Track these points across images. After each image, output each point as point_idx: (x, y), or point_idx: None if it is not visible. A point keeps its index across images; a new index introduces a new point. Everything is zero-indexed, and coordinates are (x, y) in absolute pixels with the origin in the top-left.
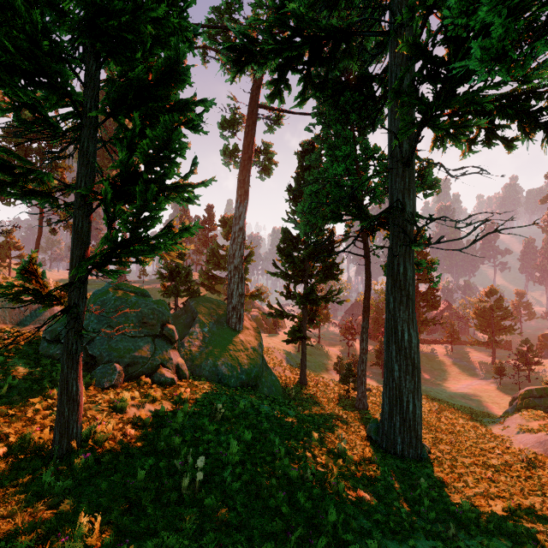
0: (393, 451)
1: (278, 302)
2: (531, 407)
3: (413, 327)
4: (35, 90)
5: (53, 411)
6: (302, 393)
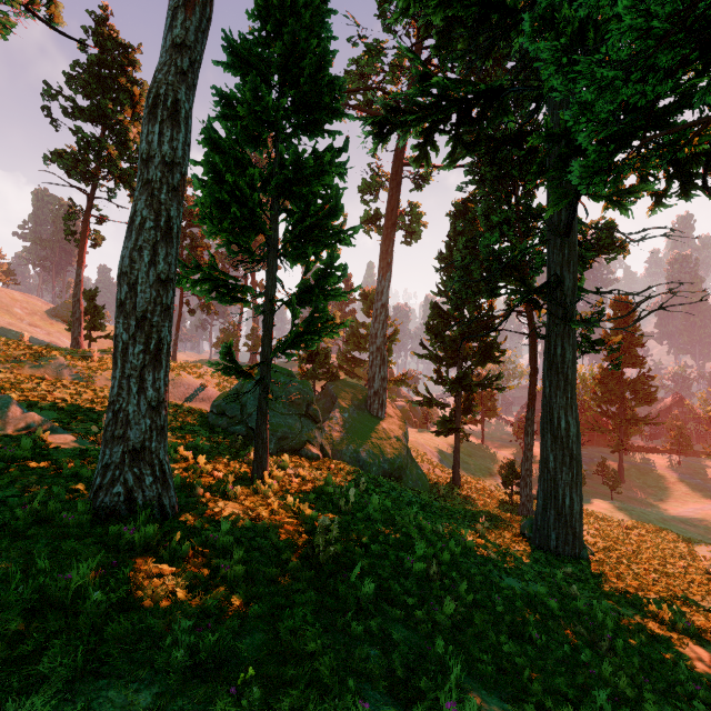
0: (546, 547)
1: (427, 388)
2: None
3: (572, 414)
4: (244, 233)
5: (238, 461)
6: (454, 493)
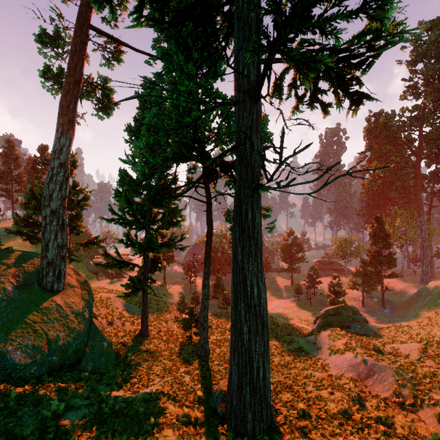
0: (243, 431)
1: (117, 251)
2: (329, 324)
3: (262, 280)
4: None
5: None
6: (142, 350)
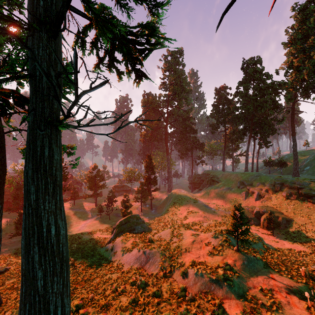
0: None
1: None
2: (122, 231)
3: (62, 216)
4: None
5: None
6: None
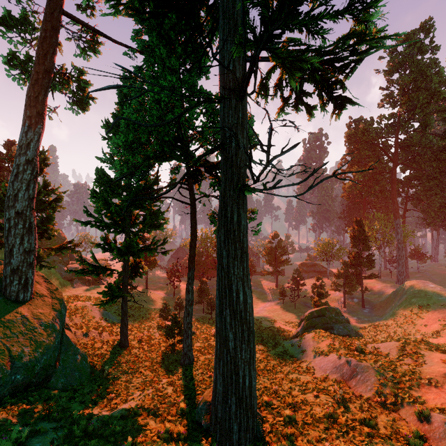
0: (229, 444)
1: (93, 256)
2: (314, 326)
3: (248, 284)
4: None
5: None
6: (121, 362)
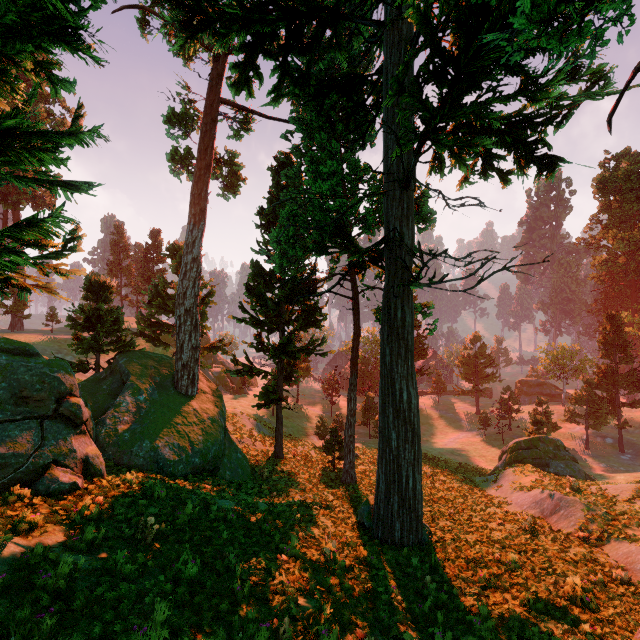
0: (391, 540)
1: (247, 356)
2: (520, 460)
3: (413, 384)
4: None
5: None
6: (277, 470)
